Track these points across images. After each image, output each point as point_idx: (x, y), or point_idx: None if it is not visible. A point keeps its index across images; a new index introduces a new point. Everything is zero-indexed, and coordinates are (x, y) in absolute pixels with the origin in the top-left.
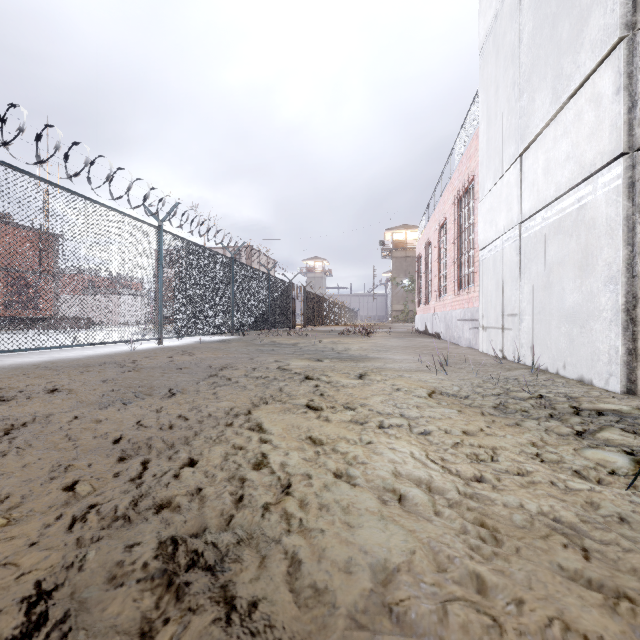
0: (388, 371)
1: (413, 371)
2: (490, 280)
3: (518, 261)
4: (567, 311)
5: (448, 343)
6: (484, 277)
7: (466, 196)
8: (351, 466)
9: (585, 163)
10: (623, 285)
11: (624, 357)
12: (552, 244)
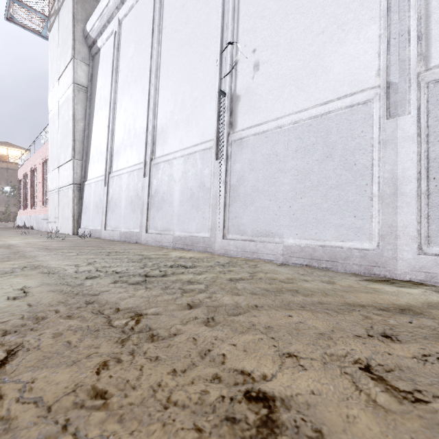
0: (3, 236)
1: (14, 236)
2: (52, 204)
3: (58, 200)
4: (66, 217)
5: (30, 227)
6: (50, 203)
7: (46, 163)
8: (1, 242)
9: (69, 181)
10: (73, 212)
11: (73, 227)
12: (64, 198)
